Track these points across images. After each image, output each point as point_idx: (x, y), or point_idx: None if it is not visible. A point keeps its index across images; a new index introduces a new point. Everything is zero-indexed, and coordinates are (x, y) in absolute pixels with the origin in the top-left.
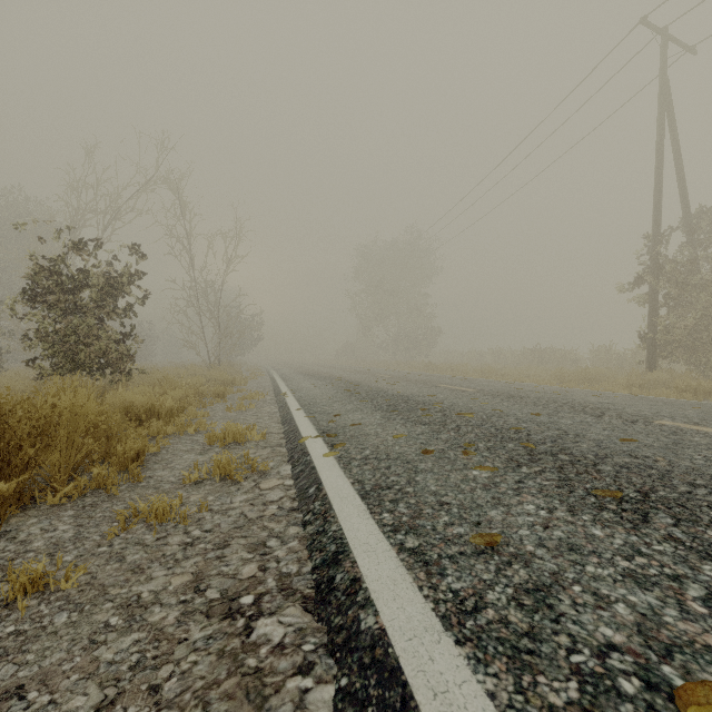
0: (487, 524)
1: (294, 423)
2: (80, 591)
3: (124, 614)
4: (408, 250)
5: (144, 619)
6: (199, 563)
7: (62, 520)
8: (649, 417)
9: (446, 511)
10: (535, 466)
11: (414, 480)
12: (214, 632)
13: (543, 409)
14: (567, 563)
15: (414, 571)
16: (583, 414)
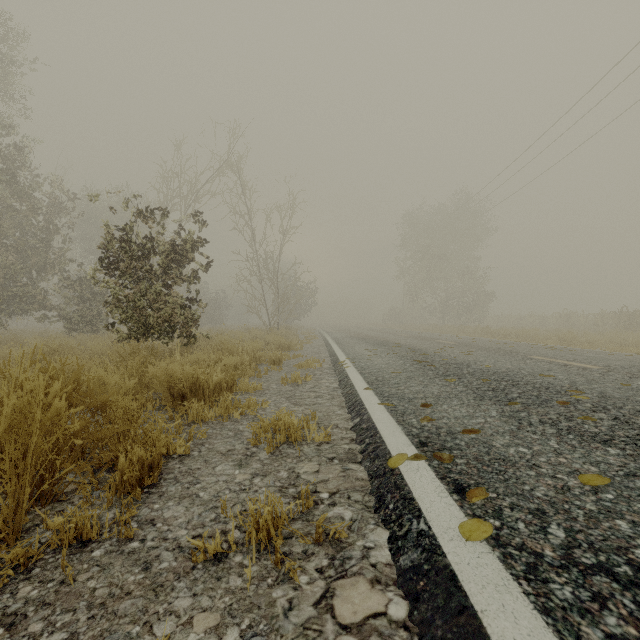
0: None
1: (366, 414)
2: None
3: None
4: (458, 214)
5: None
6: None
7: None
8: None
9: None
10: None
11: None
12: None
13: None
14: None
15: None
16: None
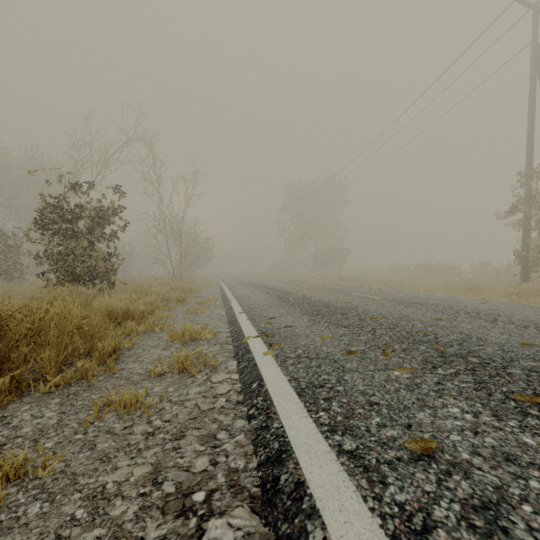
0: (418, 427)
1: (238, 324)
2: (54, 479)
3: (89, 506)
4: (324, 189)
5: (106, 512)
6: (158, 454)
7: (49, 407)
8: (538, 323)
9: (376, 411)
10: (449, 368)
11: (343, 378)
12: (168, 532)
13: (443, 315)
14: (508, 476)
15: (355, 477)
16: (478, 319)
